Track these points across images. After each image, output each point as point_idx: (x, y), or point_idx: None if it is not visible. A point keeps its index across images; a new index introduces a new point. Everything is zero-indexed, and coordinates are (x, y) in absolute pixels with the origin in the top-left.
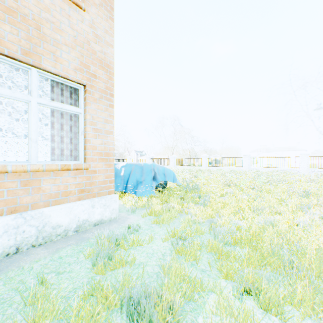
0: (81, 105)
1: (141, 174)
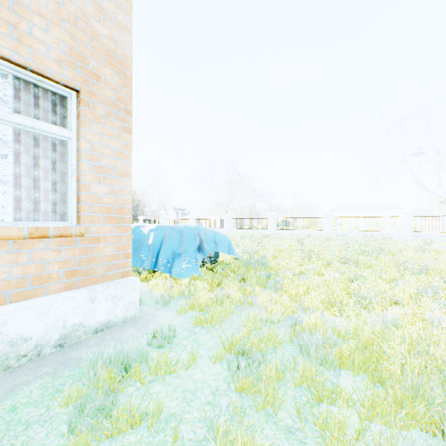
0: (71, 124)
1: (179, 242)
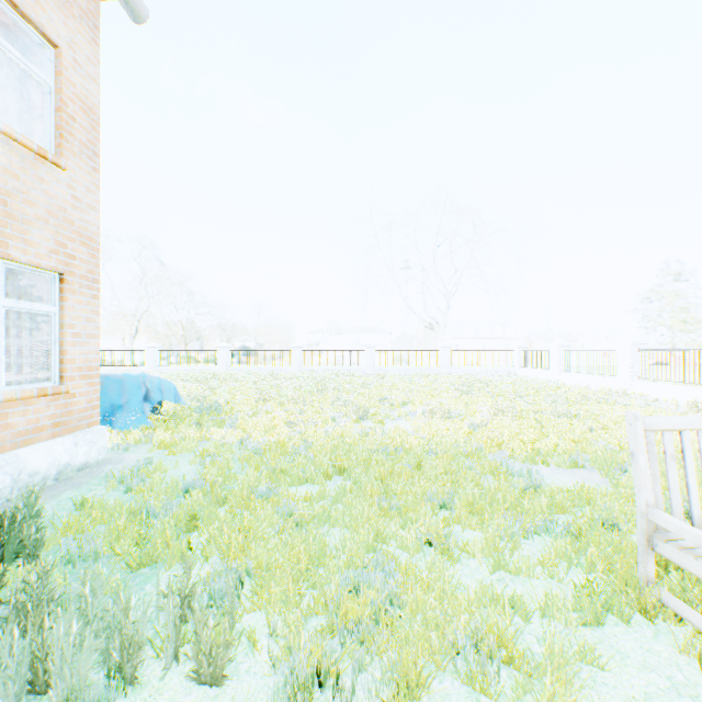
0: (54, 300)
1: (120, 392)
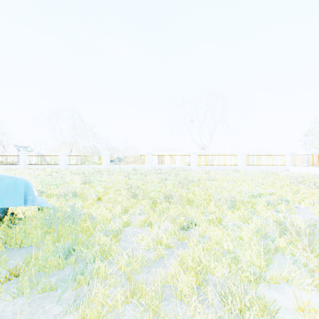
0: None
1: None
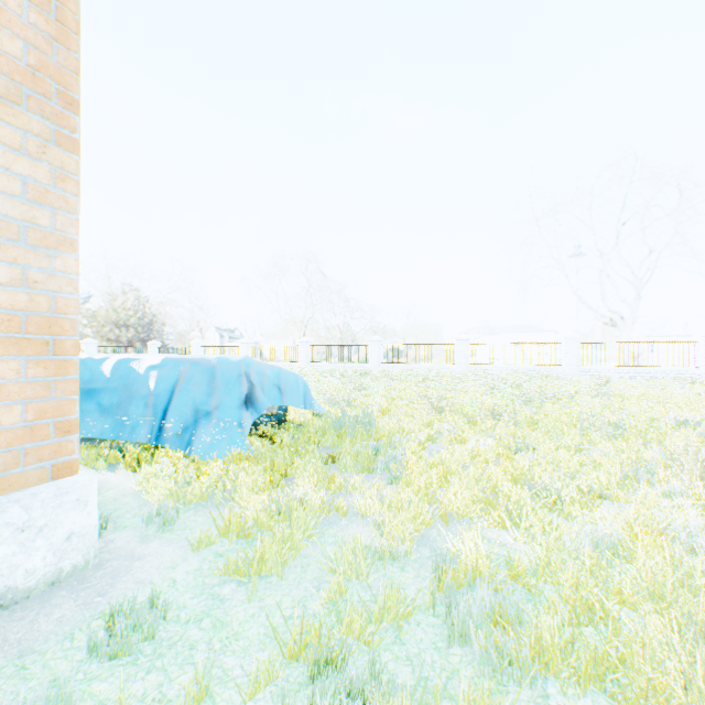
0: None
1: (208, 389)
